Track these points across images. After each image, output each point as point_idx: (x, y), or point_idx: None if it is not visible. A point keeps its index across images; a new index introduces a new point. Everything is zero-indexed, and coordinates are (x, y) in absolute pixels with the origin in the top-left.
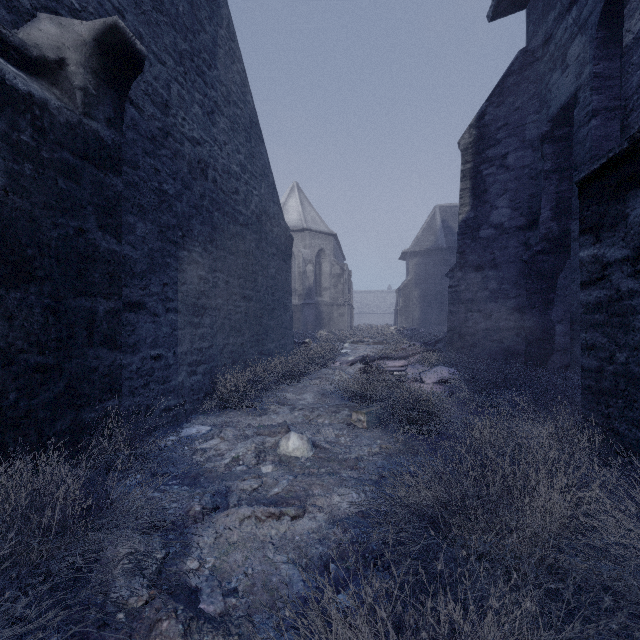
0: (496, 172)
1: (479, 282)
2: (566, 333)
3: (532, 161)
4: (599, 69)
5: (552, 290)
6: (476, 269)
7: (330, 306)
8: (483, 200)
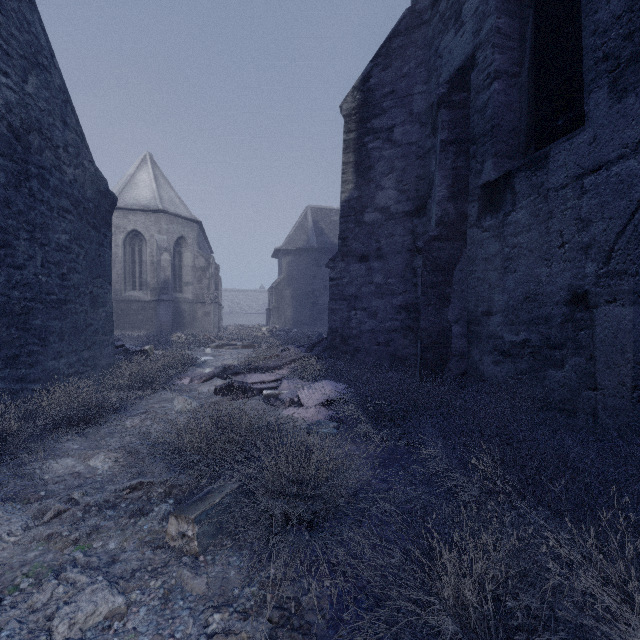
0: (382, 146)
1: (364, 275)
2: (463, 335)
3: (420, 138)
4: (501, 24)
5: (449, 284)
6: (360, 259)
7: (193, 304)
8: (368, 178)
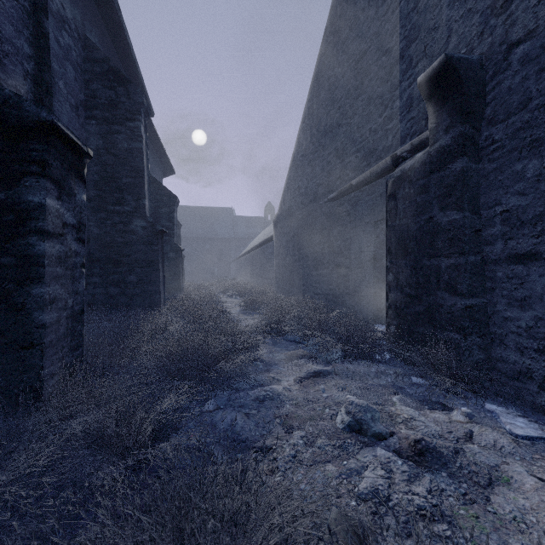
0: None
1: None
2: None
3: None
4: None
5: None
6: None
7: None
8: None
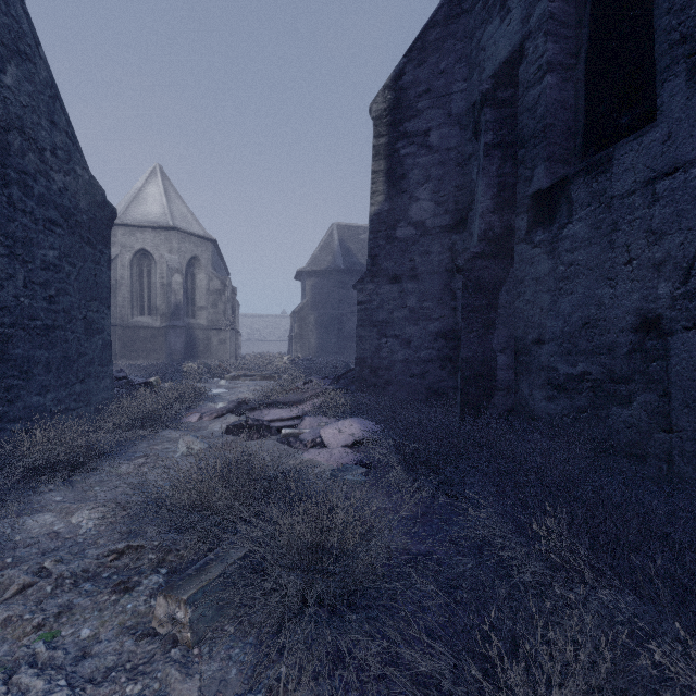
0: (417, 152)
1: (396, 297)
2: (510, 366)
3: (459, 143)
4: (555, 8)
5: (493, 308)
6: (392, 280)
7: (207, 330)
8: (401, 188)
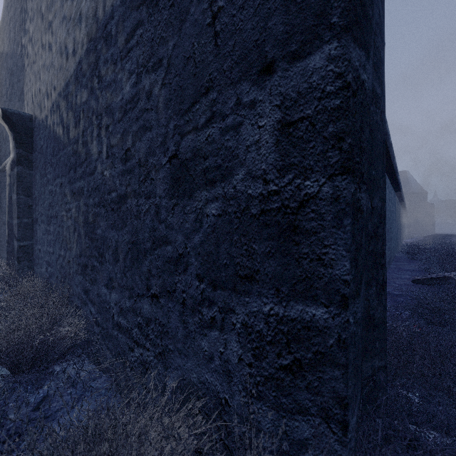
0: None
1: None
2: None
3: None
4: None
5: None
6: None
7: None
8: None
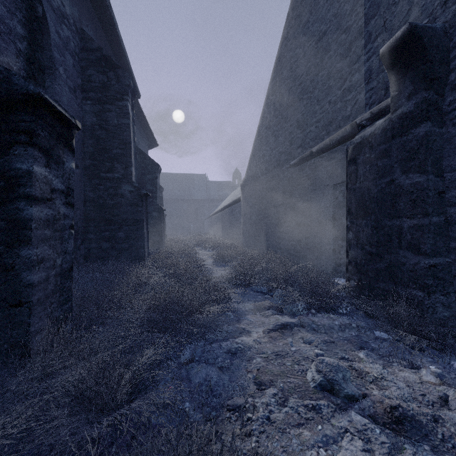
0: None
1: None
2: None
3: None
4: None
5: None
6: None
7: None
8: None
